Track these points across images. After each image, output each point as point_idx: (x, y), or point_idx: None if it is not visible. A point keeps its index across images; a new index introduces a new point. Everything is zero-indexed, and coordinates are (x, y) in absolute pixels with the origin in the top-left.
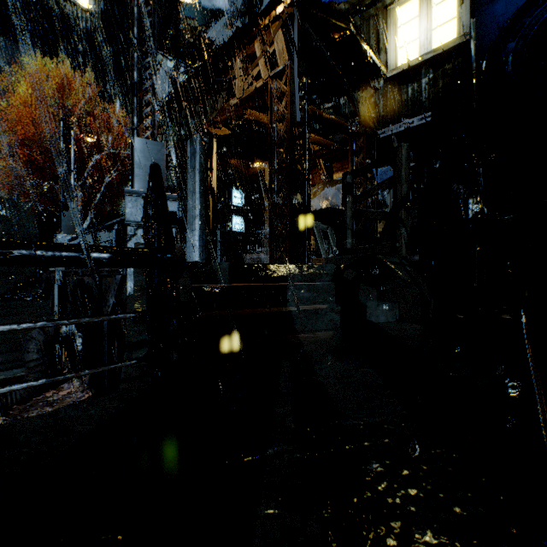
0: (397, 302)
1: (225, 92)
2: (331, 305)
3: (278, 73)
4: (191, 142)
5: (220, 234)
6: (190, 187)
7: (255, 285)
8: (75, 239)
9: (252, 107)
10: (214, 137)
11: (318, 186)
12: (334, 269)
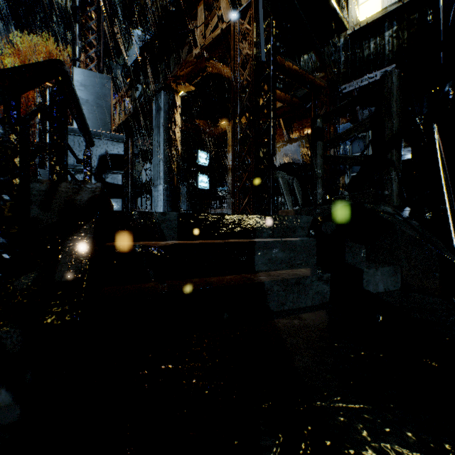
0: (399, 265)
1: (187, 46)
2: (314, 269)
3: (241, 12)
4: (156, 99)
5: (187, 191)
6: (155, 144)
7: (210, 243)
8: None
9: (214, 58)
10: (178, 94)
11: (278, 144)
12: (310, 222)
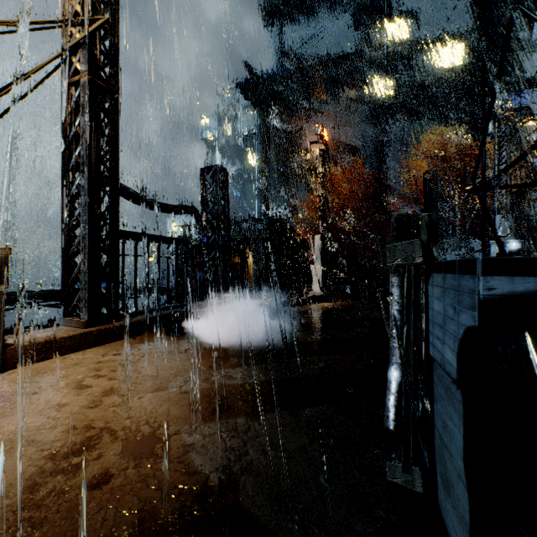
0: None
1: None
2: None
3: None
4: None
5: None
6: None
7: None
8: (459, 255)
9: None
10: None
11: None
12: None
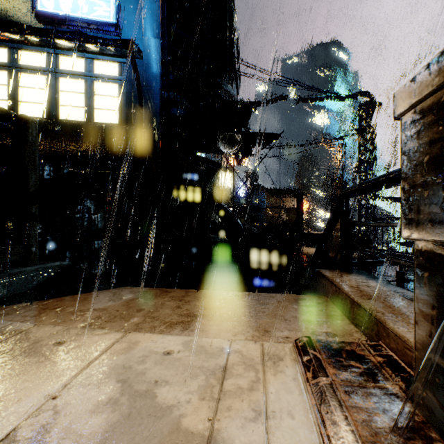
0: None
1: None
2: None
3: None
4: None
5: None
6: None
7: None
8: None
9: None
10: None
11: None
12: None
